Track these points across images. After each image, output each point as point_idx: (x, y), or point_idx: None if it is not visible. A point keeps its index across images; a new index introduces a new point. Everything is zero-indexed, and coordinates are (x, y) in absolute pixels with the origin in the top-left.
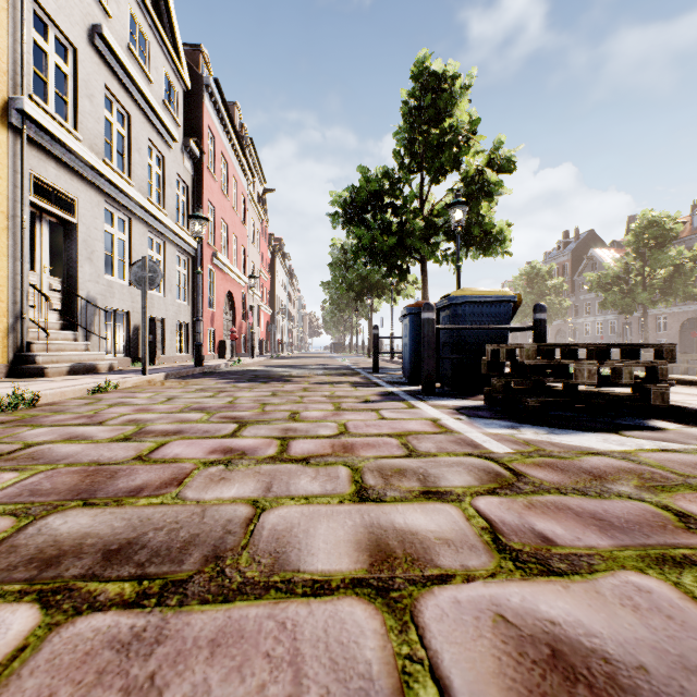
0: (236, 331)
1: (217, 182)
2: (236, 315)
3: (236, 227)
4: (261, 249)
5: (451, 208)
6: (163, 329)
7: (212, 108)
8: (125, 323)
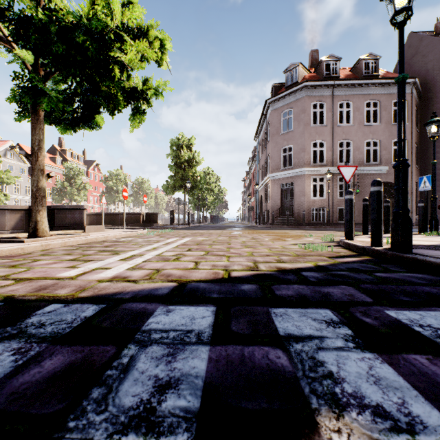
0: None
1: None
2: None
3: None
4: (95, 185)
5: None
6: None
7: None
8: None
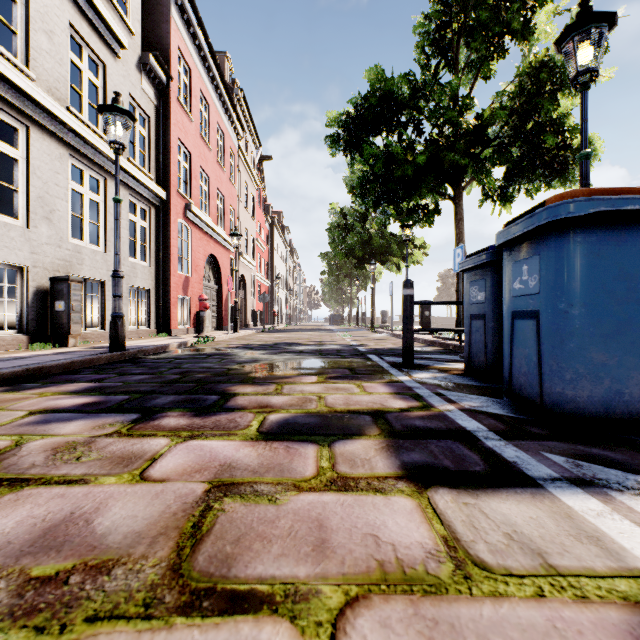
0: (223, 301)
1: (192, 122)
2: (223, 283)
3: (223, 183)
4: (258, 219)
5: (572, 35)
6: (104, 295)
7: (185, 30)
8: (20, 284)
